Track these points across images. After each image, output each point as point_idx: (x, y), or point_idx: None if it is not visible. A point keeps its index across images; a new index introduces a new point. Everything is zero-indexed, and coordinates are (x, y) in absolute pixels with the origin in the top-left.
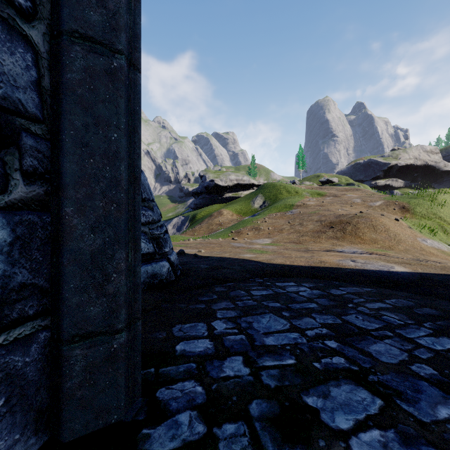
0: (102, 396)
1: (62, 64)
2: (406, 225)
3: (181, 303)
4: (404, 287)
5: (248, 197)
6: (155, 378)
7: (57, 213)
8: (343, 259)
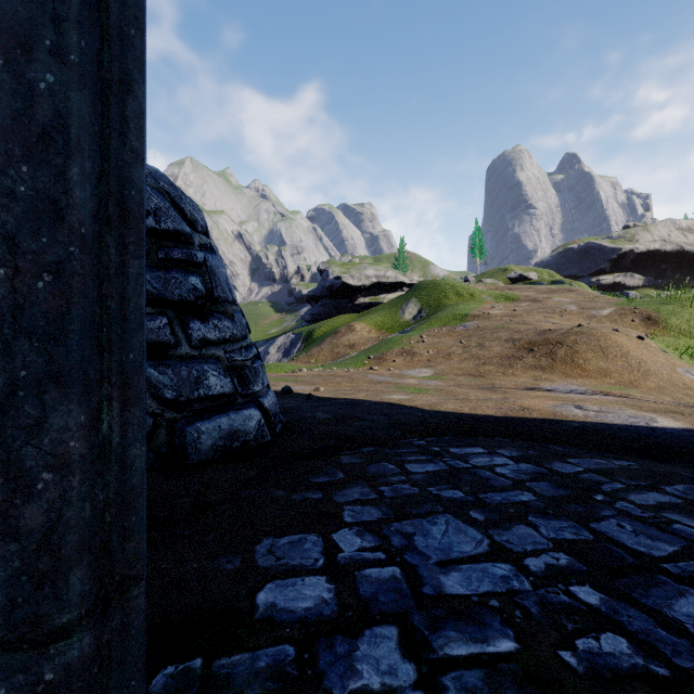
0: None
1: None
2: (657, 346)
3: (278, 488)
4: (688, 459)
5: (395, 303)
6: (200, 691)
7: None
8: (560, 403)
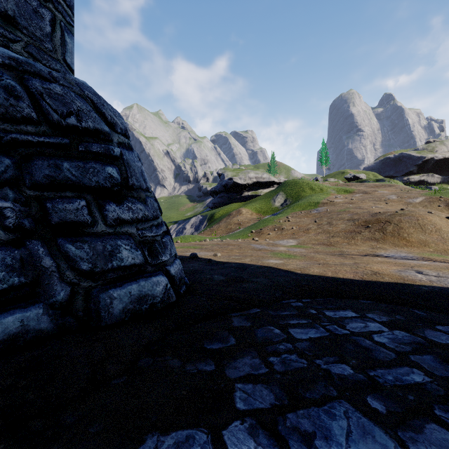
0: None
1: None
2: None
3: (174, 356)
4: None
5: (268, 195)
6: None
7: None
8: (402, 268)
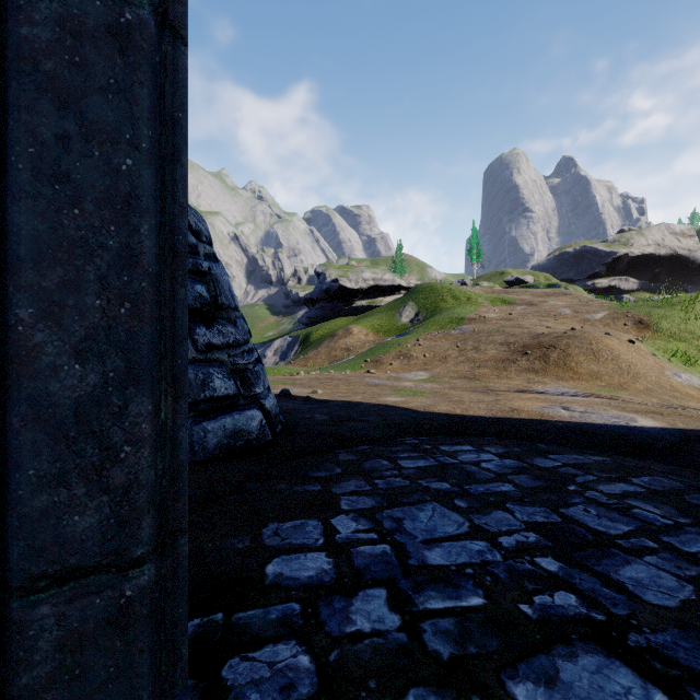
0: (99, 698)
1: (10, 6)
2: (647, 350)
3: (280, 482)
4: (659, 455)
5: (392, 306)
6: (223, 635)
7: (2, 320)
8: (549, 405)
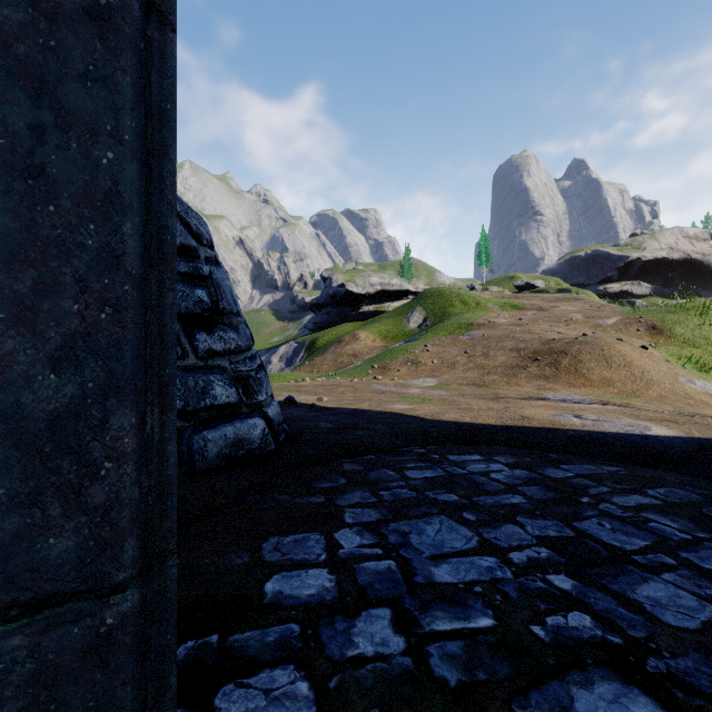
0: None
1: None
2: (660, 356)
3: (283, 493)
4: (675, 465)
5: (399, 311)
6: (218, 659)
7: None
8: (560, 412)
